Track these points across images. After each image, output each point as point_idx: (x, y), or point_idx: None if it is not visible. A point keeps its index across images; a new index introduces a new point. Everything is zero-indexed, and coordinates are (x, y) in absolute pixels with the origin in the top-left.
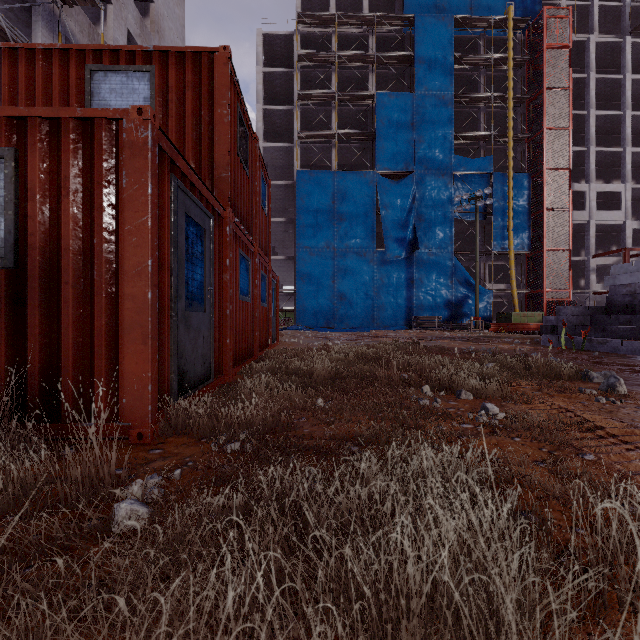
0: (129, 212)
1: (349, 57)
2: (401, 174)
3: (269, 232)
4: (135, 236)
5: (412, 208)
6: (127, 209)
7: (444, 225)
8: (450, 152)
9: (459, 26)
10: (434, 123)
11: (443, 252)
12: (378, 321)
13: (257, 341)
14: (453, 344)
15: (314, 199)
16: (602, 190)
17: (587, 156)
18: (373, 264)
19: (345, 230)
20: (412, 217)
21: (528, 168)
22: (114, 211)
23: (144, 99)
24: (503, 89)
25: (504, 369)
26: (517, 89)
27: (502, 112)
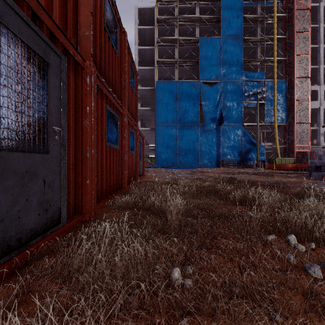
0: None
1: (185, 19)
2: (213, 82)
3: (137, 105)
4: None
5: (219, 100)
6: None
7: (237, 110)
8: (241, 69)
9: None
10: (232, 53)
11: (237, 125)
12: (201, 163)
13: (125, 177)
14: (253, 177)
15: (165, 96)
16: None
17: (319, 70)
18: (198, 132)
19: (182, 113)
20: (220, 105)
21: (285, 77)
22: None
23: None
24: (270, 35)
25: None
26: (278, 34)
27: (270, 47)
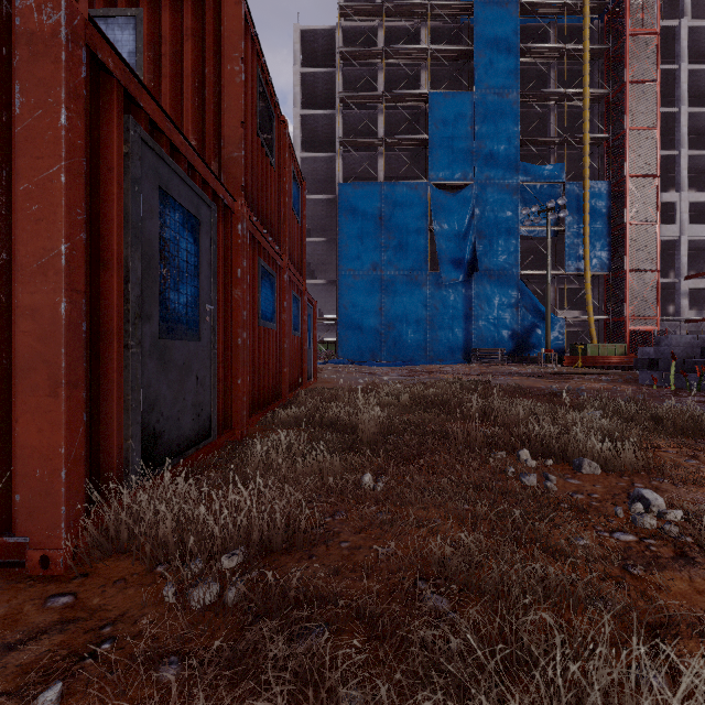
0: (26, 159)
1: (398, 53)
2: (458, 185)
3: (303, 245)
4: (37, 202)
5: (471, 224)
6: (23, 153)
7: (508, 243)
8: (515, 159)
9: (525, 13)
10: (496, 126)
11: (507, 274)
12: (431, 354)
13: (286, 379)
14: (528, 382)
15: (358, 215)
16: (696, 200)
17: (678, 161)
18: (426, 288)
19: (394, 250)
20: (471, 234)
21: (607, 176)
22: (4, 159)
23: (129, 54)
24: (577, 85)
25: (632, 423)
26: (594, 84)
27: (576, 112)
